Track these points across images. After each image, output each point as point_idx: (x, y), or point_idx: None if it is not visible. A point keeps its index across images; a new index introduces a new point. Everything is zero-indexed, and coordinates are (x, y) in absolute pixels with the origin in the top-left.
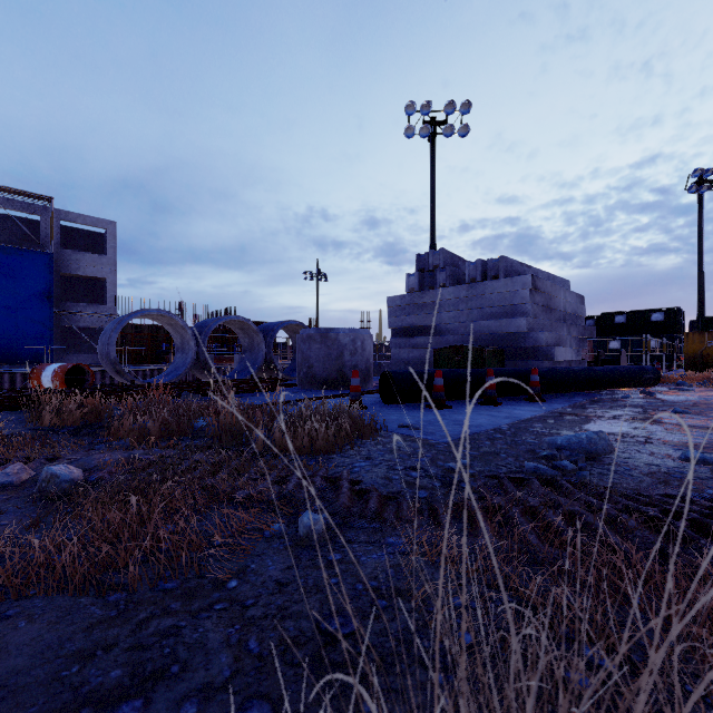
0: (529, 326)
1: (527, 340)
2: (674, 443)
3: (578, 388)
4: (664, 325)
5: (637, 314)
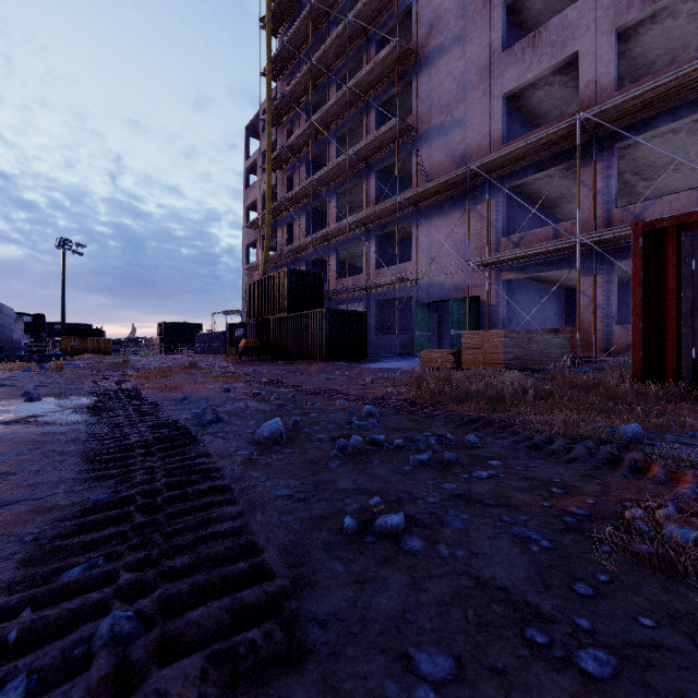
0: (15, 336)
1: (14, 342)
2: (88, 366)
3: (43, 362)
4: (33, 326)
5: None
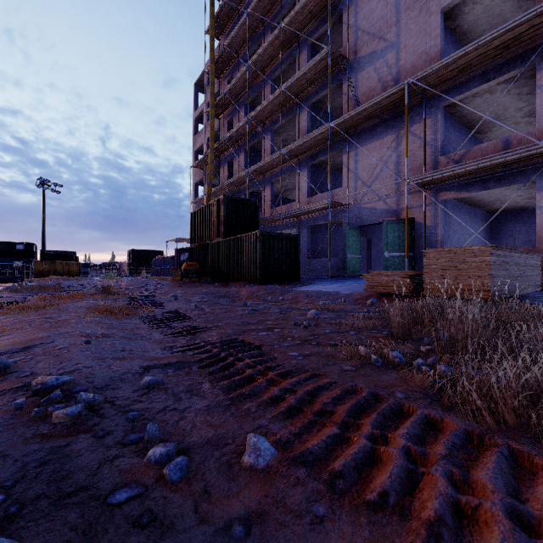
0: None
1: None
2: None
3: None
4: (25, 253)
5: (7, 244)
